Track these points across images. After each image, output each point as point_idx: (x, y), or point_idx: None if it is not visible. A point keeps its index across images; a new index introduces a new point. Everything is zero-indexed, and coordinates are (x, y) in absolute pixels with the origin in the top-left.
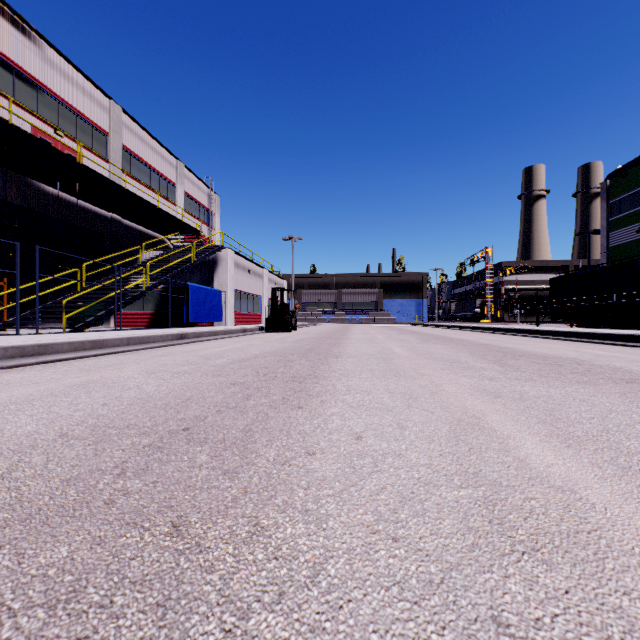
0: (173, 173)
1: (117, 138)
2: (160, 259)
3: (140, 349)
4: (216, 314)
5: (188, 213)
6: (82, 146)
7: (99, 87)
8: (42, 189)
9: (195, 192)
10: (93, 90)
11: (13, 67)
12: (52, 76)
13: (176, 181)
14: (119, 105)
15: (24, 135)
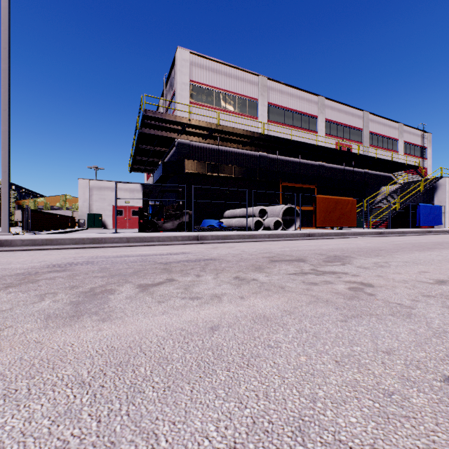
0: (395, 133)
1: (366, 129)
2: (397, 191)
3: (417, 235)
4: (437, 221)
5: (405, 154)
6: (351, 141)
7: (358, 109)
8: (338, 168)
9: (410, 138)
10: (356, 112)
11: (330, 122)
12: (341, 117)
13: (397, 137)
14: (367, 112)
15: (341, 152)
